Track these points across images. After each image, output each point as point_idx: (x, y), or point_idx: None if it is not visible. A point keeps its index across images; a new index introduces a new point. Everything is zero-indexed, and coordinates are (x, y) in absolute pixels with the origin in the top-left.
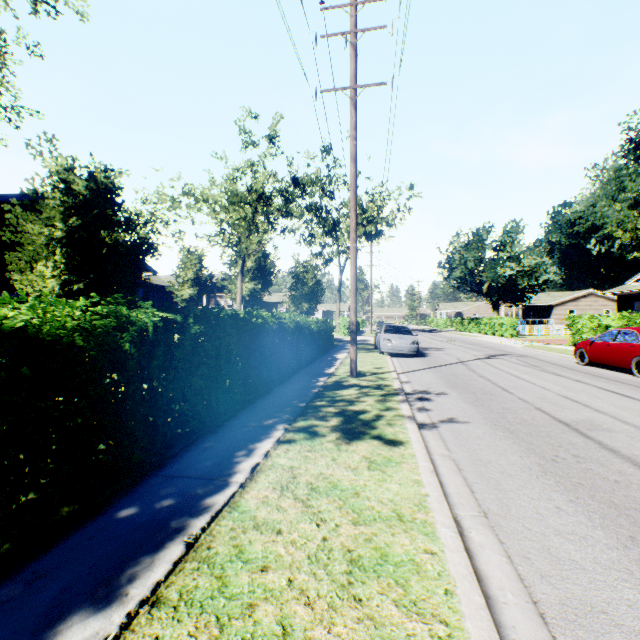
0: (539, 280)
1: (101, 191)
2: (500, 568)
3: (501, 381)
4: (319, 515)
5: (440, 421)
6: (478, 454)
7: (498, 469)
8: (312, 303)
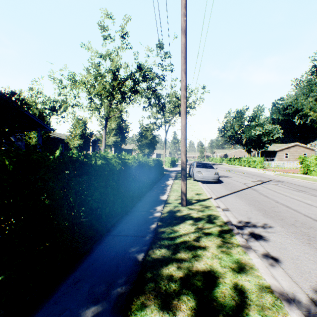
0: (274, 137)
1: None
2: None
3: (299, 208)
4: None
5: (316, 294)
6: None
7: None
8: (150, 149)
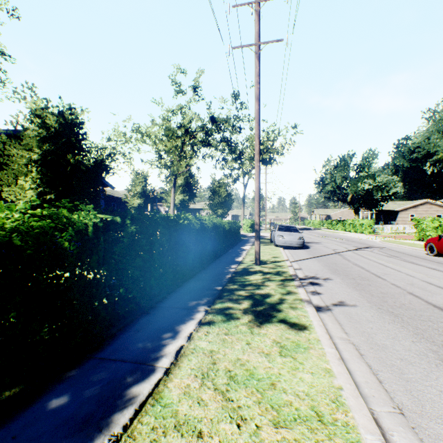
0: (389, 192)
1: (68, 125)
2: None
3: (372, 269)
4: (239, 412)
5: (332, 304)
6: (373, 338)
7: (397, 355)
8: (224, 209)
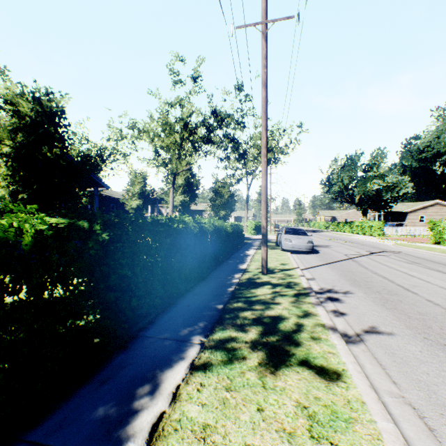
0: (399, 193)
1: (47, 114)
2: None
3: (396, 279)
4: None
5: (363, 331)
6: (437, 394)
7: None
8: (227, 211)
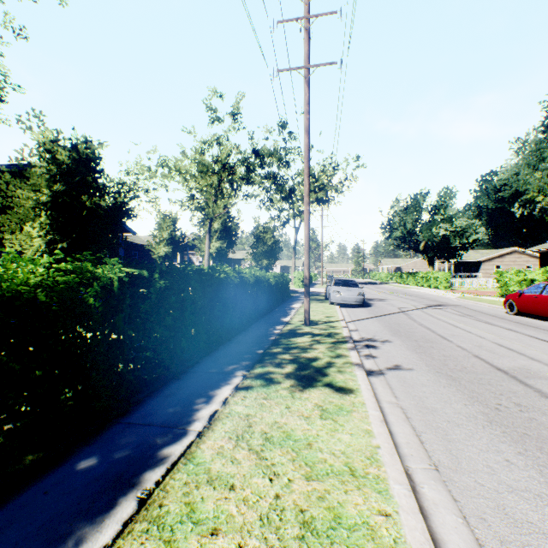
0: (469, 239)
1: (83, 160)
2: (457, 531)
3: (440, 329)
4: (272, 468)
5: (386, 368)
6: (424, 402)
7: (445, 418)
8: (271, 259)
